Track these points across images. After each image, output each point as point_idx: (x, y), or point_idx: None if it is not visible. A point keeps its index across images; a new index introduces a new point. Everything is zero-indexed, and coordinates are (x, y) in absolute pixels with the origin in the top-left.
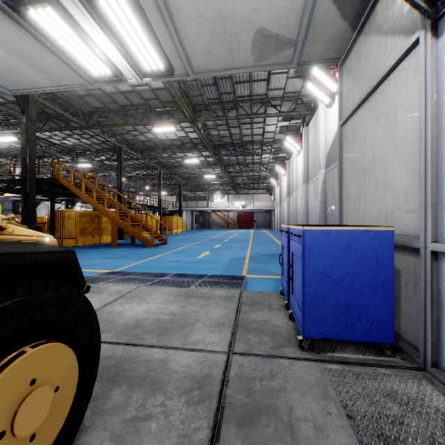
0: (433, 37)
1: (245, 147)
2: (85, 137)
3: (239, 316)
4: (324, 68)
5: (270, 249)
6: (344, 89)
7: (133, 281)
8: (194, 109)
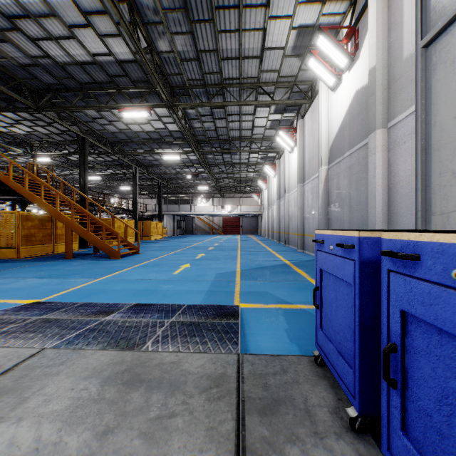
0: None
1: (232, 144)
2: (39, 124)
3: None
4: (332, 37)
5: (263, 260)
6: None
7: (47, 329)
8: (172, 92)
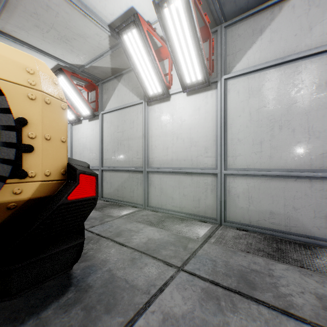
0: (72, 125)
1: None
2: None
3: None
4: None
5: None
6: None
7: None
8: None
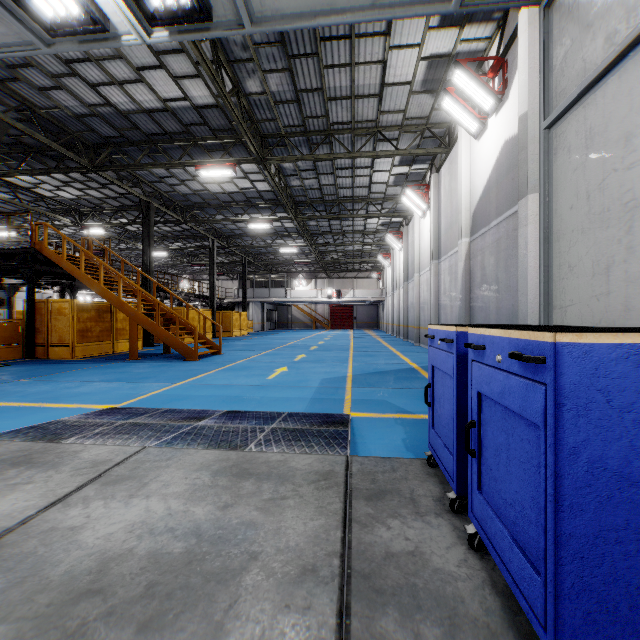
0: None
1: (342, 207)
2: (92, 186)
3: (351, 536)
4: (472, 71)
5: (383, 363)
6: (556, 52)
7: (140, 432)
8: (263, 142)
